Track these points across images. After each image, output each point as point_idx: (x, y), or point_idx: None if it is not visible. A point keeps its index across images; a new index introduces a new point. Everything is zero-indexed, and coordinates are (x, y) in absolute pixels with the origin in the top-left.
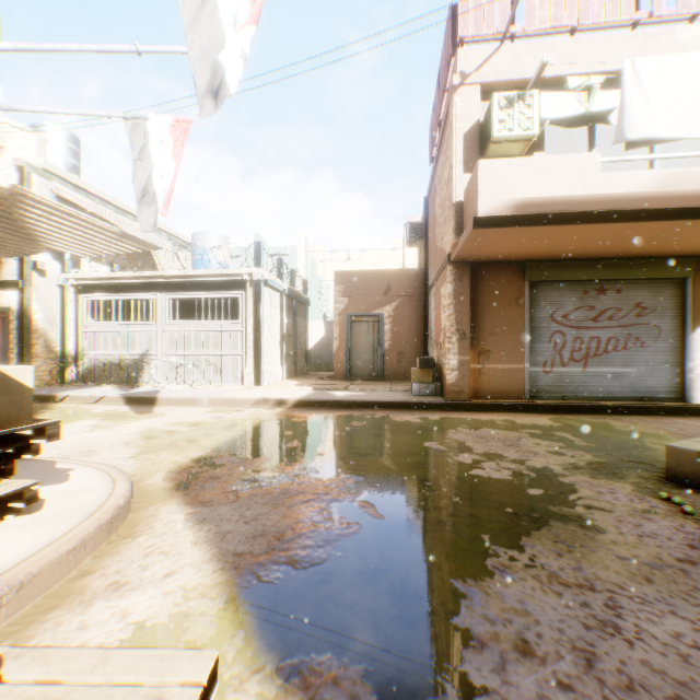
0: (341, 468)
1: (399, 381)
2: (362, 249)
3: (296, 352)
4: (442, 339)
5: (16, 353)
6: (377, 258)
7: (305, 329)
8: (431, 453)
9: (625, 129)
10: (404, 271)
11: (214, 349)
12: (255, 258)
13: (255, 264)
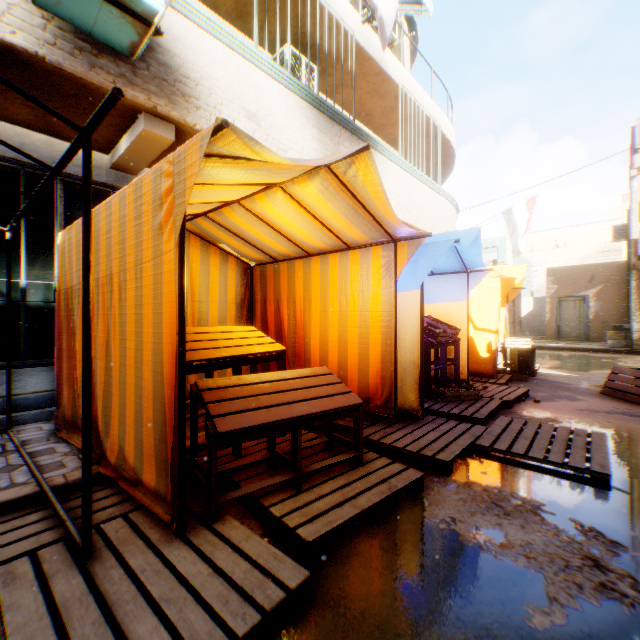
0: (557, 360)
1: (601, 341)
2: (569, 226)
3: (514, 321)
4: (630, 313)
5: None
6: (588, 232)
7: (519, 306)
8: (601, 361)
9: None
10: (605, 264)
11: None
12: None
13: None
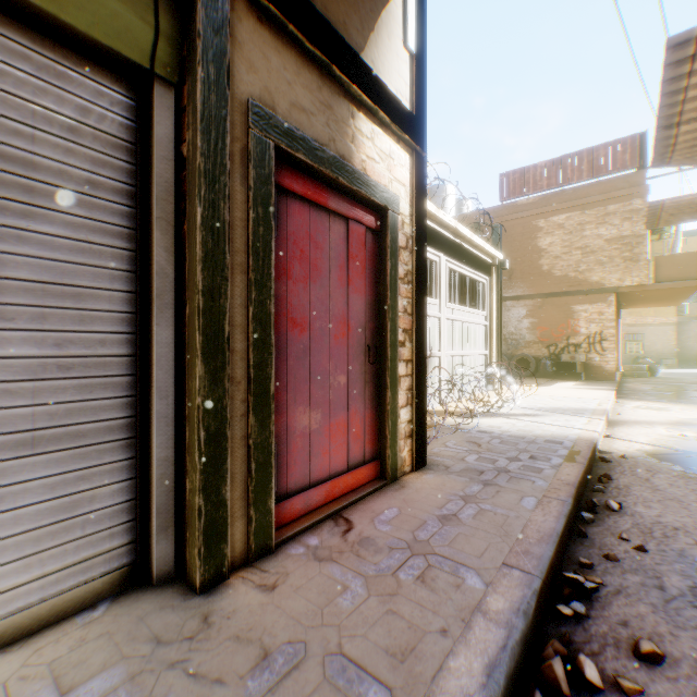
0: None
1: None
2: None
3: None
4: (582, 341)
5: (404, 360)
6: None
7: None
8: None
9: (676, 251)
10: None
11: (474, 347)
12: (500, 243)
13: (500, 249)
